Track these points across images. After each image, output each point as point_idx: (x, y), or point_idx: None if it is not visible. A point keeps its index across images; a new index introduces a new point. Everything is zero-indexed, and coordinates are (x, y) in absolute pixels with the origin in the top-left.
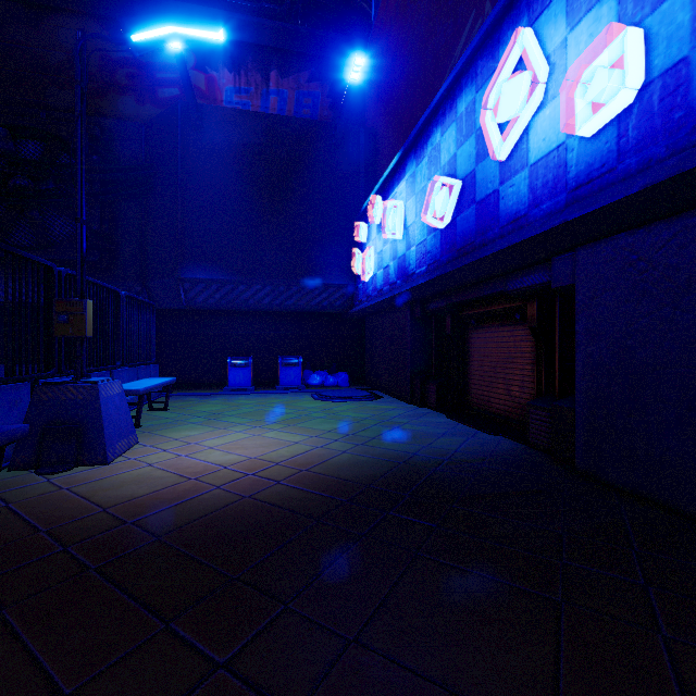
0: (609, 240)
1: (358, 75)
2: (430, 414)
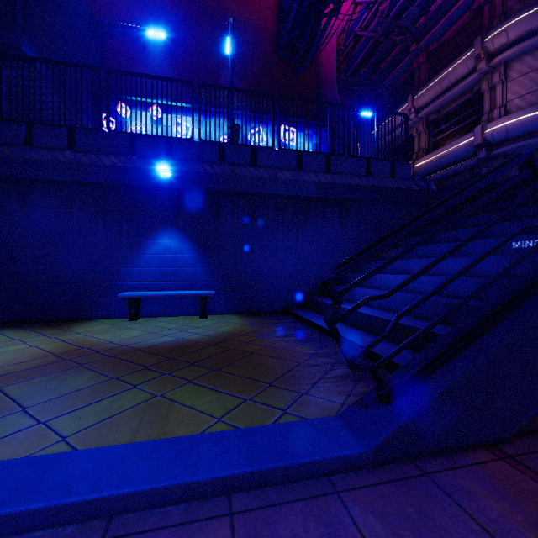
0: None
1: (152, 34)
2: None
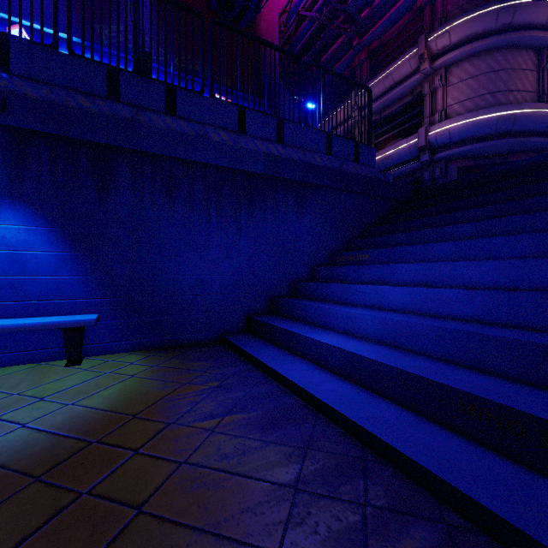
0: None
1: None
2: None
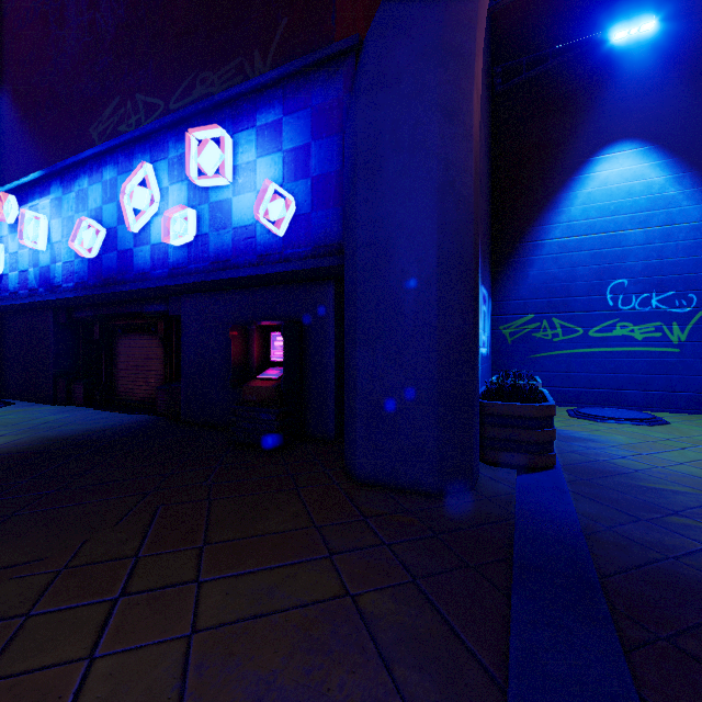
0: (195, 295)
1: None
2: (77, 410)
